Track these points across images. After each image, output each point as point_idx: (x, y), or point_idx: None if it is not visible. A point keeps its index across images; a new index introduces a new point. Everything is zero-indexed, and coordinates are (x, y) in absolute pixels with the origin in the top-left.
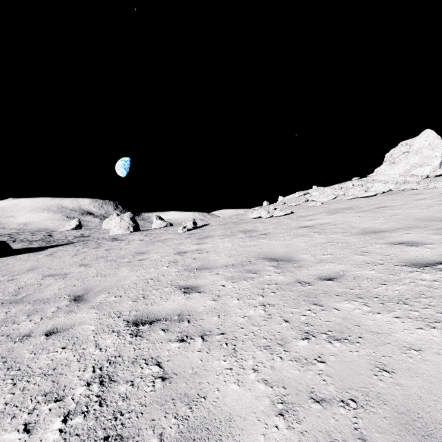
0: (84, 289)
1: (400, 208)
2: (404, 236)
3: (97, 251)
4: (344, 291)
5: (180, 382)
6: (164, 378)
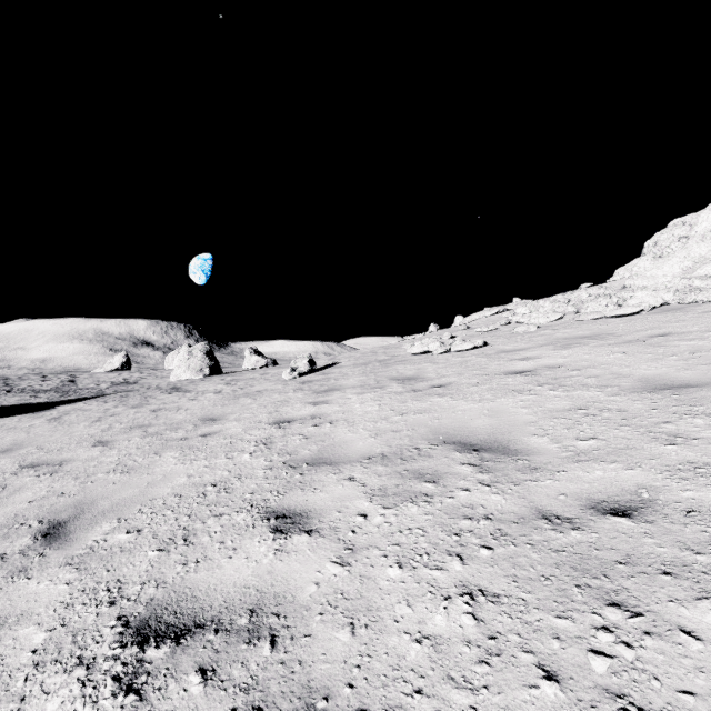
0: (78, 503)
1: (702, 336)
2: None
3: (136, 412)
4: (678, 557)
5: None
6: None
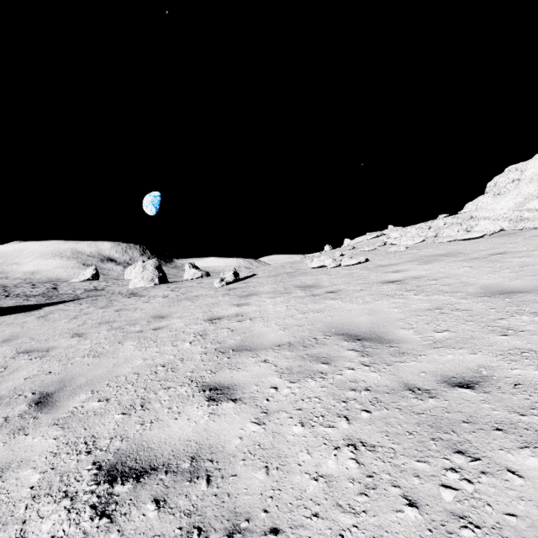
0: (61, 379)
1: (529, 254)
2: None
3: (104, 311)
4: (507, 417)
5: None
6: None
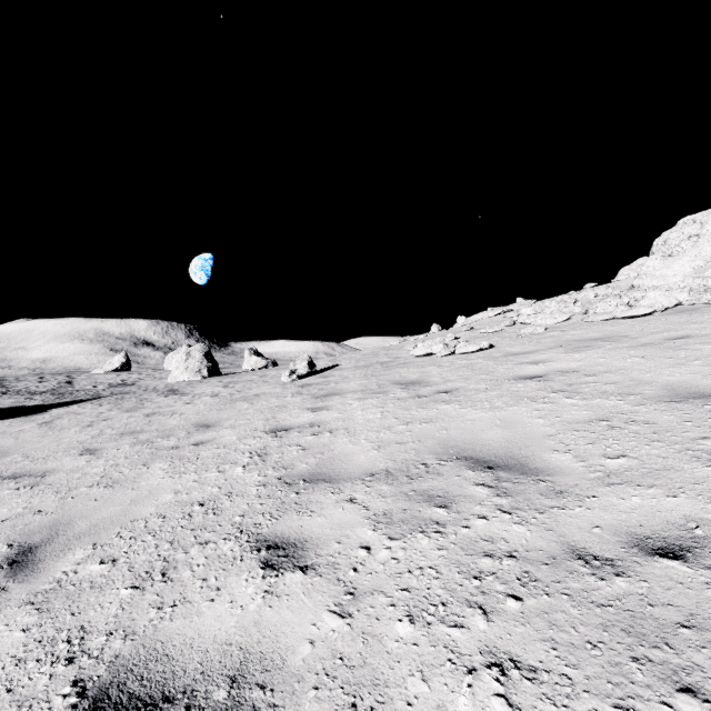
0: (54, 523)
1: None
2: None
3: (130, 416)
4: None
5: None
6: None
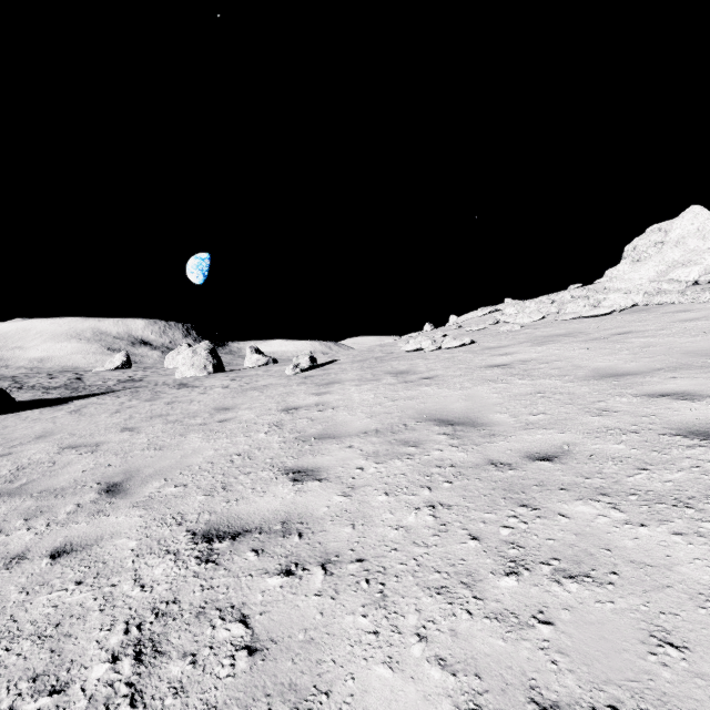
0: (125, 471)
1: (655, 334)
2: (668, 383)
3: (152, 404)
4: (574, 480)
5: (282, 658)
6: (252, 650)
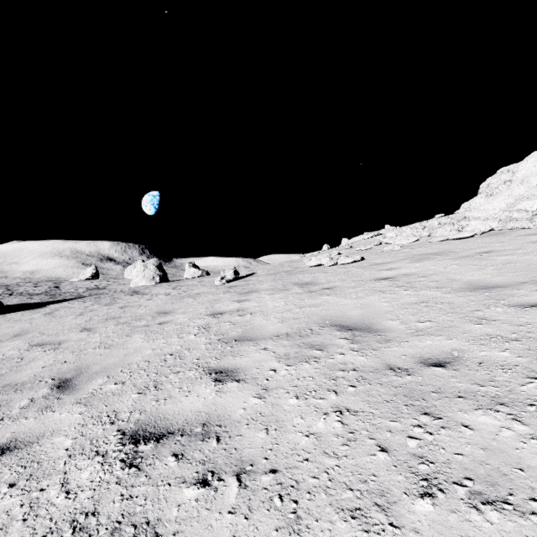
0: (77, 367)
1: (513, 253)
2: (535, 294)
3: (109, 308)
4: (469, 388)
5: None
6: None
